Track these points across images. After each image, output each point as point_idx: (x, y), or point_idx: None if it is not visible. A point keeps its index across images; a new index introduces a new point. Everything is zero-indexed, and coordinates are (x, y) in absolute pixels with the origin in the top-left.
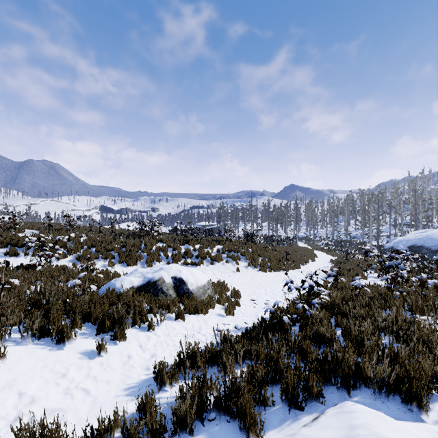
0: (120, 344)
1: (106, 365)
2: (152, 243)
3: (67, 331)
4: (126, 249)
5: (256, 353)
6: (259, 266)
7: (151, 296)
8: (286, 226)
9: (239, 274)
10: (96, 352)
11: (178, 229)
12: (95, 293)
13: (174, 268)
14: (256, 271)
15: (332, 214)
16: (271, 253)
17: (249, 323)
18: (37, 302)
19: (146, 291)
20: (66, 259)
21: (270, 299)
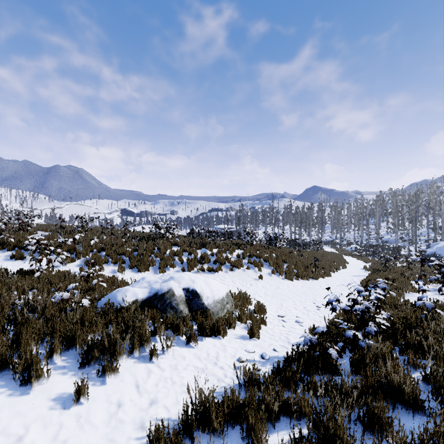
0: (109, 383)
1: (84, 419)
2: (166, 246)
3: (37, 366)
4: (138, 253)
5: (296, 408)
6: (285, 273)
7: (157, 313)
8: (310, 229)
9: (262, 283)
10: (74, 396)
11: (194, 232)
12: (88, 308)
13: (186, 277)
14: (282, 279)
15: (362, 216)
16: (297, 259)
17: (279, 350)
18: (17, 319)
19: (152, 305)
20: (73, 263)
21: (302, 315)
